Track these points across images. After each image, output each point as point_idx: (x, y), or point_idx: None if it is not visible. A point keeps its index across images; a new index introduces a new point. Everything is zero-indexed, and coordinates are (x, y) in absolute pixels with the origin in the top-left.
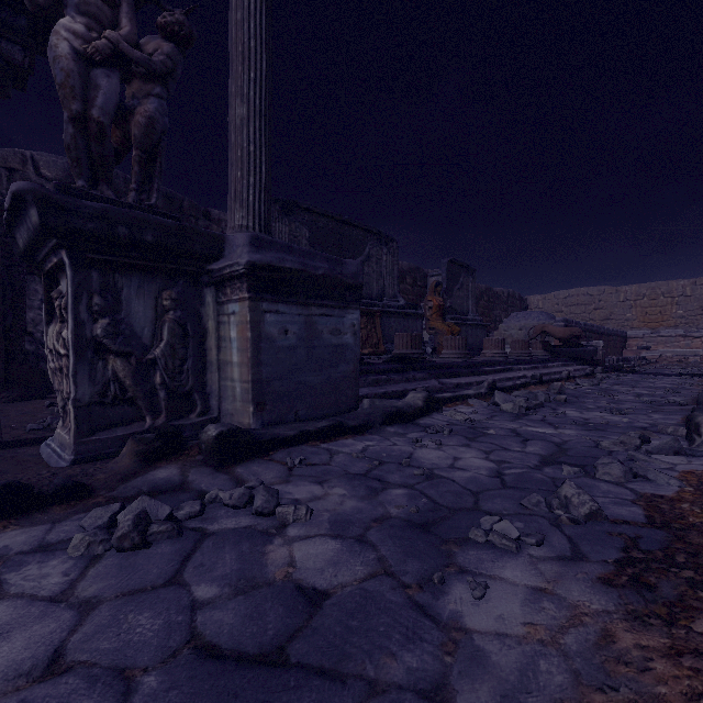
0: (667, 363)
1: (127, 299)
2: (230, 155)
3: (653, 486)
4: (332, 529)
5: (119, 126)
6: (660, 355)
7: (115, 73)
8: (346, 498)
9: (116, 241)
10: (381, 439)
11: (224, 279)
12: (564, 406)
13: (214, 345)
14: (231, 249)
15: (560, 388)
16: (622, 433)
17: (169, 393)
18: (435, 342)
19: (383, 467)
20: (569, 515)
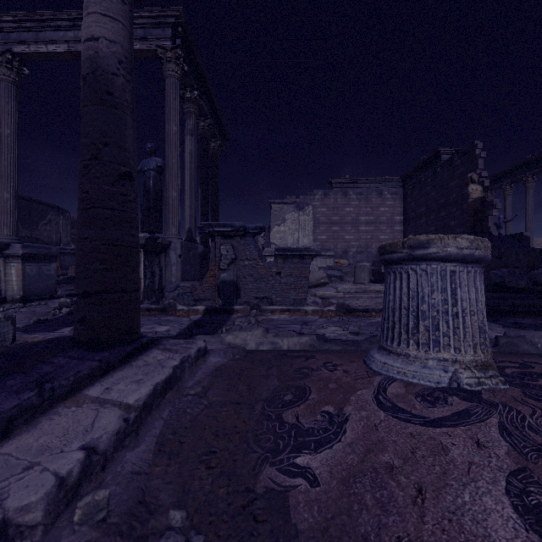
0: None
1: None
2: (1, 209)
3: None
4: None
5: None
6: None
7: None
8: None
9: None
10: None
11: (10, 256)
12: None
13: (3, 275)
14: (13, 247)
15: None
16: None
17: None
18: None
19: None
20: None
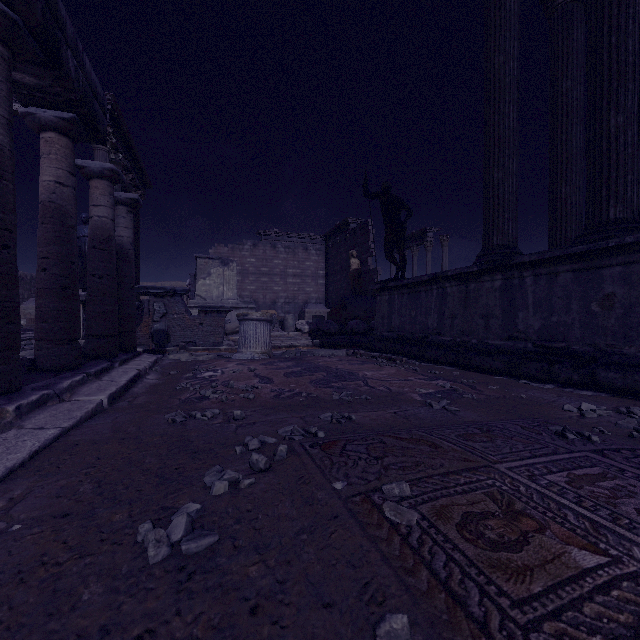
0: None
1: None
2: None
3: None
4: None
5: None
6: None
7: None
8: None
9: None
10: None
11: None
12: None
13: None
14: None
15: None
16: None
17: None
18: None
19: None
20: None
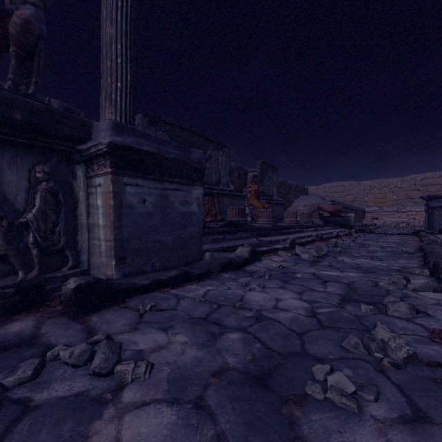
0: (388, 227)
1: None
2: (101, 65)
3: (435, 321)
4: (169, 392)
5: None
6: (384, 222)
7: None
8: (187, 346)
9: None
10: (219, 284)
11: (91, 157)
12: (340, 255)
13: (84, 211)
14: (97, 133)
15: (335, 243)
16: (387, 274)
17: (42, 251)
18: (253, 214)
19: (221, 310)
20: (390, 360)
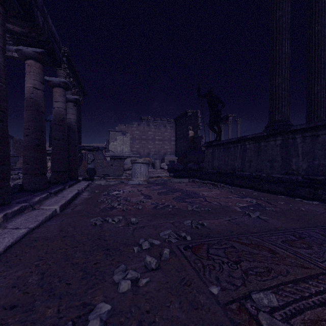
0: None
1: None
2: None
3: None
4: None
5: None
6: None
7: None
8: None
9: None
10: None
11: None
12: None
13: None
14: None
15: None
16: None
17: None
18: None
19: None
20: None
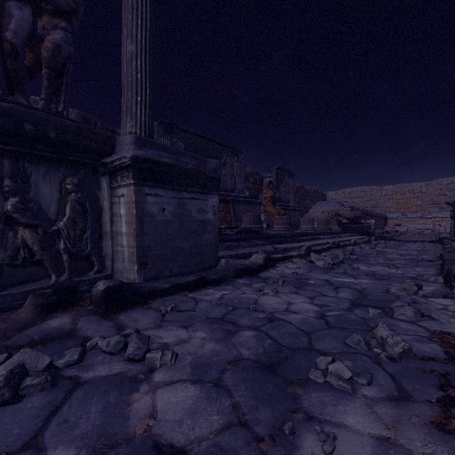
0: (411, 234)
1: (36, 182)
2: (122, 80)
3: (438, 324)
4: (192, 374)
5: (31, 50)
6: (407, 229)
7: (27, 7)
8: (206, 340)
9: (23, 135)
10: (234, 289)
11: (115, 169)
12: (356, 263)
13: (108, 219)
14: (120, 147)
15: (352, 250)
16: (400, 281)
17: (71, 256)
18: (268, 220)
19: (236, 312)
20: (386, 354)
